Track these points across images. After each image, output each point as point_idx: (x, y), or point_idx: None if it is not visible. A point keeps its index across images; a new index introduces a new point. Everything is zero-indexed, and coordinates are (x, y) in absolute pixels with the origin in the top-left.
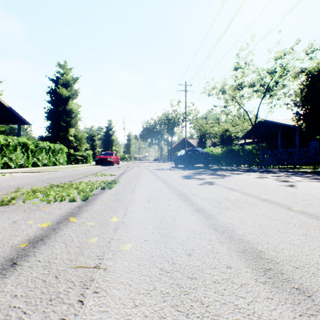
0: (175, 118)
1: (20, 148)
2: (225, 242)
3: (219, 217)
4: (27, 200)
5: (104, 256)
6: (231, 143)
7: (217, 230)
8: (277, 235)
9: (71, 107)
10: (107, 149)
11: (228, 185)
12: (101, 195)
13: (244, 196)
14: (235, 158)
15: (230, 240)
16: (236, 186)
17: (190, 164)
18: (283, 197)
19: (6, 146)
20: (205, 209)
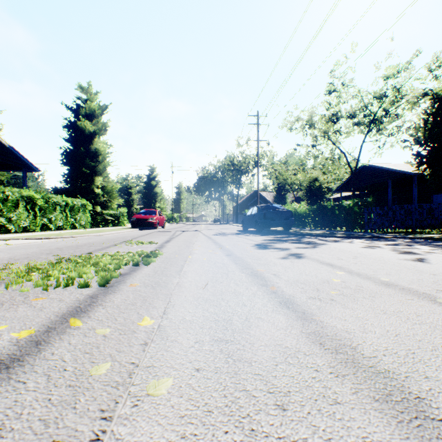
0: (242, 162)
1: (23, 205)
2: (346, 374)
3: (324, 318)
4: (12, 284)
5: (115, 410)
6: (321, 198)
7: (326, 345)
8: (437, 357)
9: (98, 147)
10: (149, 206)
11: (325, 259)
12: (131, 276)
13: (355, 278)
14: (328, 219)
15: (354, 370)
16: (338, 261)
17: (264, 227)
18: (416, 279)
19: (3, 201)
20: (296, 301)
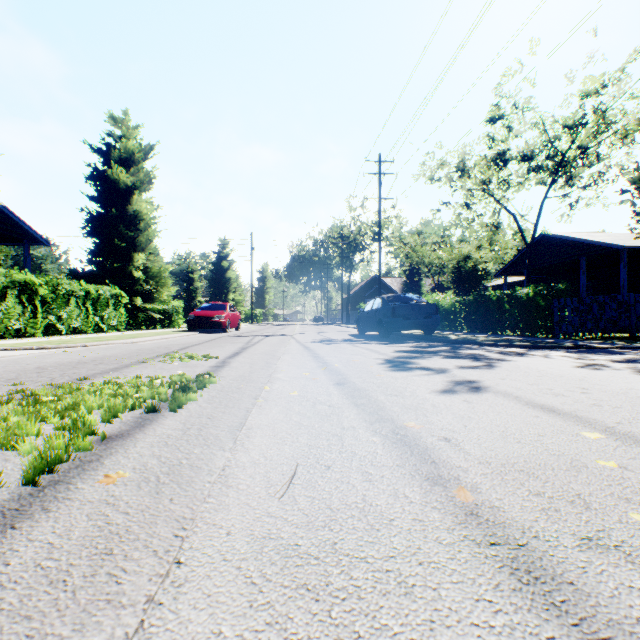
0: (356, 234)
1: (14, 294)
2: None
3: None
4: None
5: None
6: (476, 285)
7: None
8: None
9: (138, 208)
10: (218, 298)
11: (530, 396)
12: (125, 444)
13: None
14: (492, 317)
15: None
16: (560, 400)
17: (393, 329)
18: None
19: None
20: (563, 567)
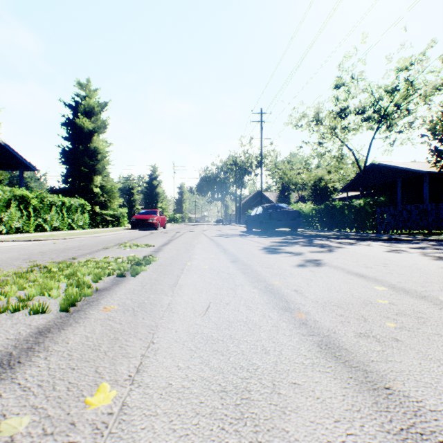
0: (245, 162)
1: (15, 204)
2: None
3: (406, 387)
4: None
5: None
6: (327, 198)
7: None
8: None
9: (97, 145)
10: (150, 206)
11: (351, 268)
12: (110, 293)
13: (405, 298)
14: (337, 219)
15: None
16: (368, 270)
17: (270, 227)
18: None
19: None
20: (343, 343)
